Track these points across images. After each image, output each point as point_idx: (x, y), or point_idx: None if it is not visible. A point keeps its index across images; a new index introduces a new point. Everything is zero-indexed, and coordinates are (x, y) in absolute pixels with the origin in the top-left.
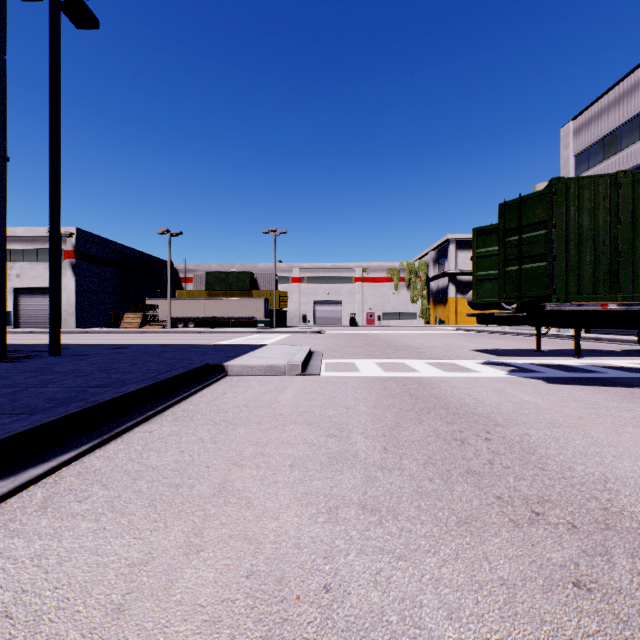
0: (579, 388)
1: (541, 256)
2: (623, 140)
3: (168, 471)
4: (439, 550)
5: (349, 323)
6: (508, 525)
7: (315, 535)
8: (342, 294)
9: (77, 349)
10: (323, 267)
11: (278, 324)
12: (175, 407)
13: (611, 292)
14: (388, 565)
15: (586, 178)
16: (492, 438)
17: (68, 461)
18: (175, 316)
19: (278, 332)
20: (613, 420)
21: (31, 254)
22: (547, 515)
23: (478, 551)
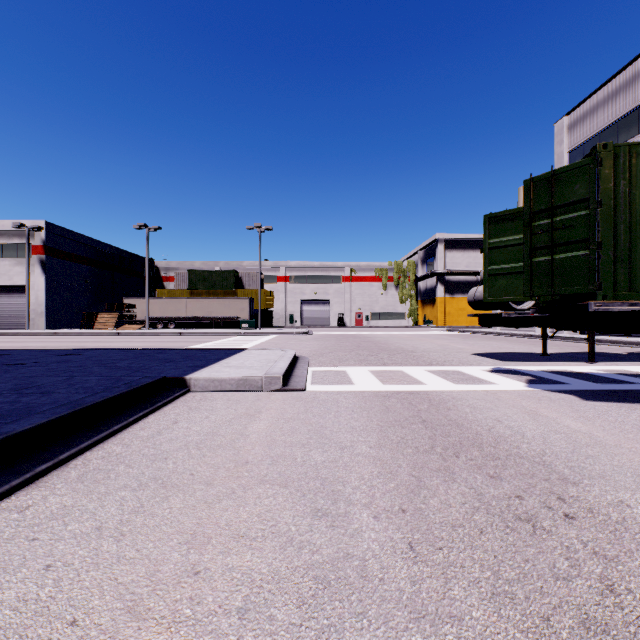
0: (627, 407)
1: (580, 243)
2: (620, 135)
3: None
4: None
5: (337, 323)
6: None
7: None
8: (330, 294)
9: (18, 356)
10: (310, 266)
11: (264, 324)
12: (94, 450)
13: None
14: None
15: (639, 144)
16: (575, 514)
17: None
18: (154, 316)
19: (263, 333)
20: None
21: None
22: None
23: None
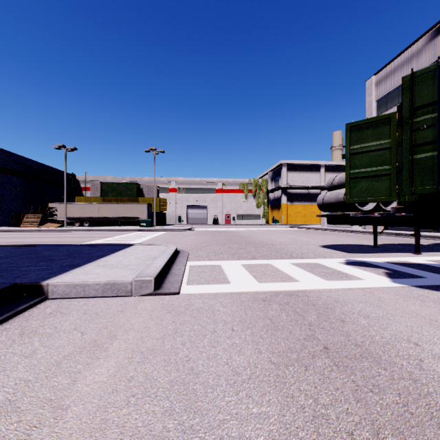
0: None
1: None
2: None
3: None
4: None
5: (212, 222)
6: None
7: None
8: (207, 201)
9: None
10: (193, 181)
11: (159, 223)
12: None
13: None
14: None
15: None
16: None
17: None
18: (72, 217)
19: (156, 230)
20: None
21: None
22: None
23: None
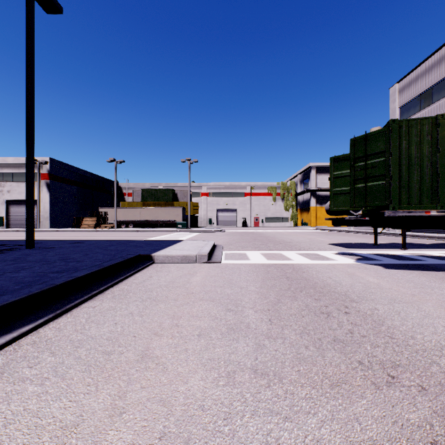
0: (408, 272)
1: (381, 176)
2: (433, 96)
3: (103, 340)
4: (317, 411)
5: (241, 224)
6: (371, 387)
7: (217, 397)
8: (236, 204)
9: (47, 243)
10: (223, 185)
11: (192, 225)
12: (114, 287)
13: (432, 202)
14: (277, 426)
15: (414, 120)
16: (350, 312)
17: (27, 332)
18: (119, 220)
19: (192, 231)
20: (438, 297)
21: (18, 176)
22: (400, 378)
23: (349, 412)
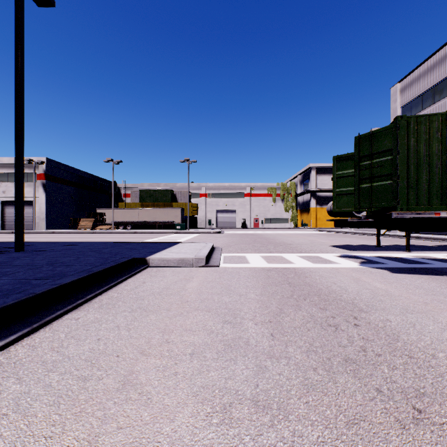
0: (417, 277)
1: (388, 176)
2: (436, 96)
3: (81, 361)
4: None
5: (241, 226)
6: (395, 426)
7: (209, 442)
8: (236, 205)
9: (39, 246)
10: (223, 186)
11: (191, 226)
12: (103, 295)
13: (442, 203)
14: None
15: (423, 116)
16: (360, 324)
17: None
18: (117, 221)
19: (190, 232)
20: None
21: (13, 176)
22: (429, 412)
23: None
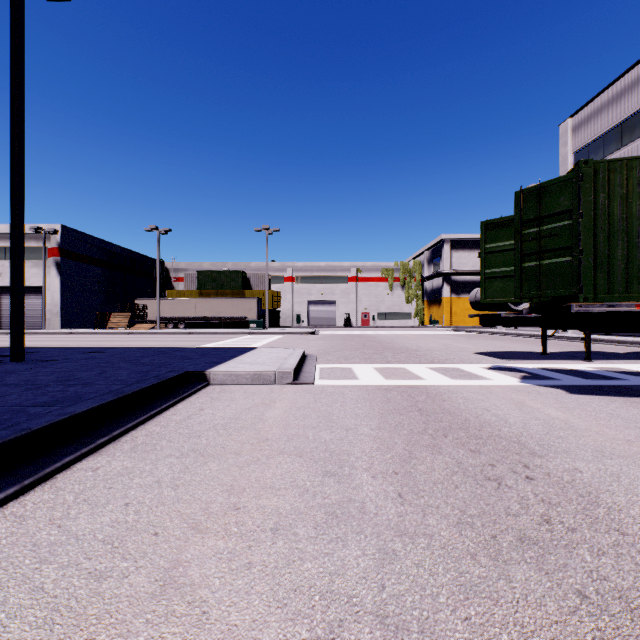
0: (607, 400)
1: (565, 250)
2: (624, 137)
3: (96, 543)
4: None
5: (343, 323)
6: None
7: None
8: (336, 294)
9: (48, 353)
10: (317, 267)
11: (271, 324)
12: (138, 429)
13: None
14: None
15: (618, 161)
16: (534, 476)
17: None
18: (165, 316)
19: (271, 333)
20: None
21: None
22: None
23: None
